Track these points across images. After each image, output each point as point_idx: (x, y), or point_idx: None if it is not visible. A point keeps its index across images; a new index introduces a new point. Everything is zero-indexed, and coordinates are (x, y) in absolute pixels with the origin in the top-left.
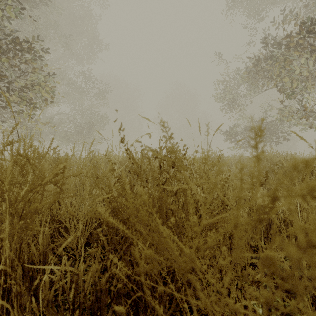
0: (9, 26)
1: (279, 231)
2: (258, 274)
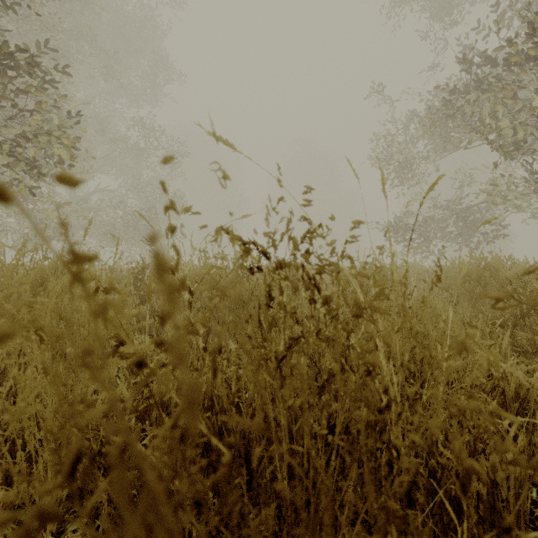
0: None
1: None
2: None
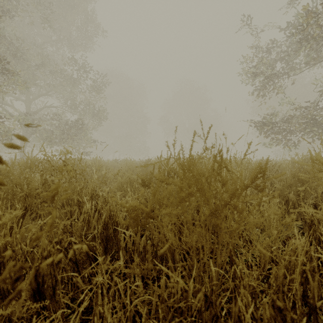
0: None
1: None
2: None
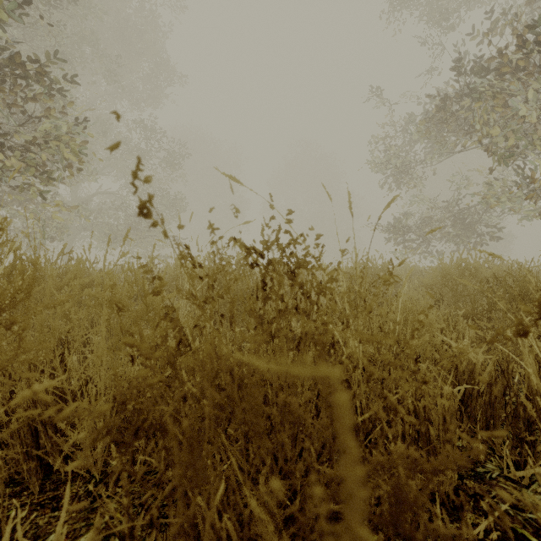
0: (5, 36)
1: (515, 420)
2: (482, 524)
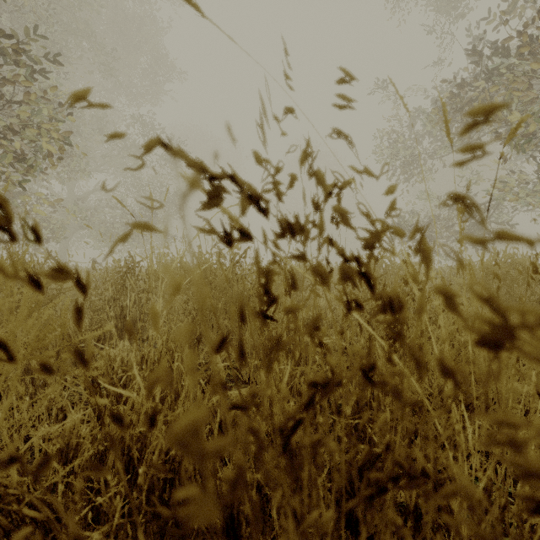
0: None
1: None
2: None
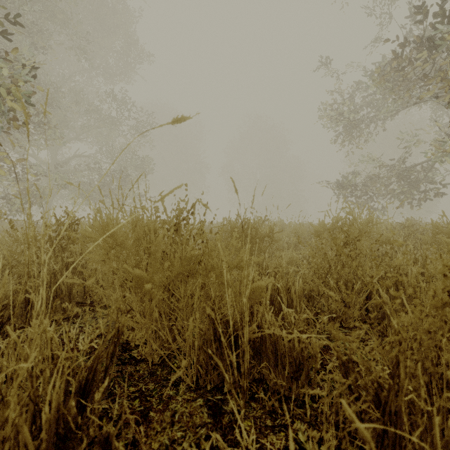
0: None
1: None
2: None
